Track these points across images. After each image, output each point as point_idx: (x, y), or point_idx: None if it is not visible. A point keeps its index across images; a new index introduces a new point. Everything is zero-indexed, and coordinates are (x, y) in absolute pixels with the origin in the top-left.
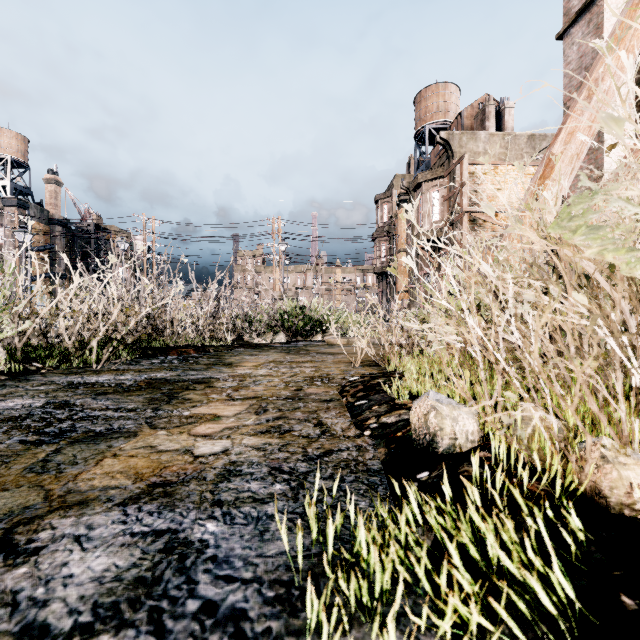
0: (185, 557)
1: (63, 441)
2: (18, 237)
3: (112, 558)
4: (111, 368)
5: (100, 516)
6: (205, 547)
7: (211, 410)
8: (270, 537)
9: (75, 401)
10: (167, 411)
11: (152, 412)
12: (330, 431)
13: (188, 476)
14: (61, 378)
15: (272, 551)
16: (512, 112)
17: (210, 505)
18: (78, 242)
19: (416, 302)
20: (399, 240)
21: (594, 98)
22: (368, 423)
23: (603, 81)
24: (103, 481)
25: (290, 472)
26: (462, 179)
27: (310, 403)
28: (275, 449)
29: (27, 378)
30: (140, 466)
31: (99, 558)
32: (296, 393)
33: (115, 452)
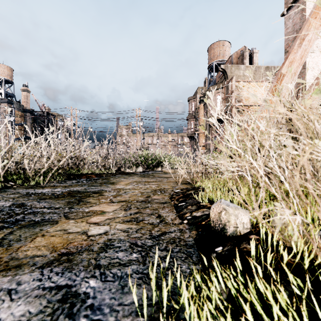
0: (73, 305)
1: (16, 226)
2: (8, 118)
3: (28, 306)
4: (50, 185)
5: (26, 275)
6: (87, 298)
7: (100, 208)
8: (127, 290)
9: (28, 203)
10: (76, 209)
11: (68, 209)
12: (165, 220)
13: (83, 248)
14: (23, 190)
15: (128, 301)
16: (257, 55)
17: (93, 268)
18: (38, 121)
19: (208, 151)
20: (200, 120)
21: (303, 43)
22: (186, 216)
23: (308, 35)
24: (33, 252)
25: (141, 246)
26: (232, 89)
27: (154, 204)
28: (134, 231)
29: (5, 190)
30: (56, 242)
31: (19, 306)
32: (147, 198)
33: (43, 233)
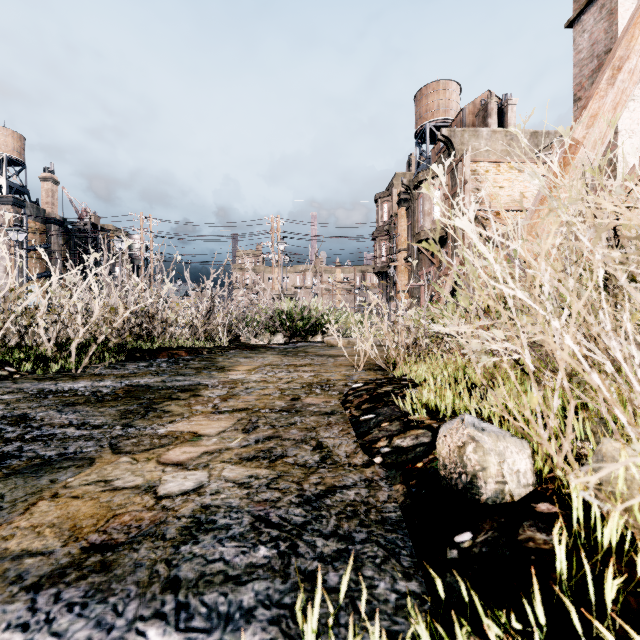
0: None
1: None
2: (14, 236)
3: None
4: (92, 373)
5: None
6: None
7: (191, 427)
8: None
9: (36, 414)
10: (139, 428)
11: (121, 429)
12: (332, 457)
13: (141, 532)
14: (32, 385)
15: None
16: (514, 109)
17: (161, 589)
18: (75, 241)
19: (417, 302)
20: (399, 239)
21: (619, 78)
22: (378, 446)
23: (629, 59)
24: (23, 541)
25: (280, 525)
26: (464, 177)
27: (308, 417)
28: (262, 485)
29: None
30: (82, 514)
31: None
32: (292, 404)
33: (57, 490)
